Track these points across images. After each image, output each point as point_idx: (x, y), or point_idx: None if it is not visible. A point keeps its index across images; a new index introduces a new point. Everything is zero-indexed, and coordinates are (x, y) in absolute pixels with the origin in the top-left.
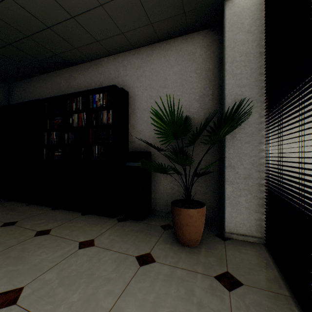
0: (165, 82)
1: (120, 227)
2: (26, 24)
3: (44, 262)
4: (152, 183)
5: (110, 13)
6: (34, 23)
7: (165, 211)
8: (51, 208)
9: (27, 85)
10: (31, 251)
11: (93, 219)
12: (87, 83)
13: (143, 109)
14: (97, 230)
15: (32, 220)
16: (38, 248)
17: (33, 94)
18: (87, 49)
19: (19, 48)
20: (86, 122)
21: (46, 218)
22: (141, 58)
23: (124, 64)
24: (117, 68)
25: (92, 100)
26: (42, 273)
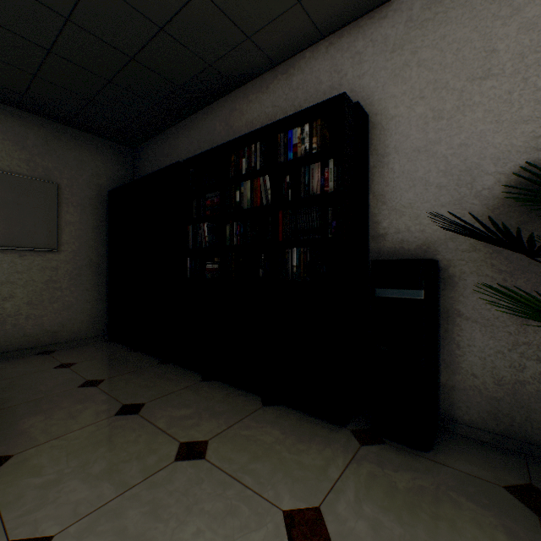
0: (489, 62)
1: (375, 468)
2: None
3: None
4: (441, 345)
5: None
6: None
7: (487, 428)
8: (201, 377)
9: (159, 145)
10: (171, 520)
11: (292, 422)
12: (266, 117)
13: (410, 150)
14: (317, 470)
15: (170, 404)
16: (185, 511)
17: (169, 160)
18: (270, 36)
19: (147, 63)
20: (271, 194)
21: (194, 404)
22: (404, 19)
23: (356, 50)
24: (336, 64)
25: (285, 144)
26: None
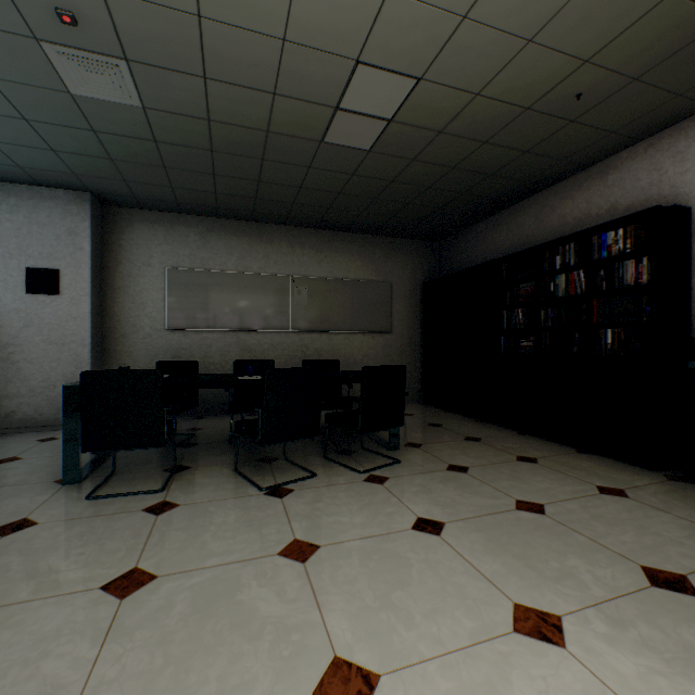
0: None
1: (677, 488)
2: (494, 161)
3: (552, 490)
4: None
5: (652, 80)
6: (506, 155)
7: None
8: (516, 432)
9: (466, 239)
10: (525, 475)
11: (604, 462)
12: (578, 212)
13: None
14: (623, 480)
15: (499, 441)
16: (532, 474)
17: (476, 251)
18: (583, 154)
19: (473, 193)
20: (585, 286)
21: (517, 443)
22: None
23: (676, 150)
24: (655, 163)
25: (598, 245)
26: (558, 500)
